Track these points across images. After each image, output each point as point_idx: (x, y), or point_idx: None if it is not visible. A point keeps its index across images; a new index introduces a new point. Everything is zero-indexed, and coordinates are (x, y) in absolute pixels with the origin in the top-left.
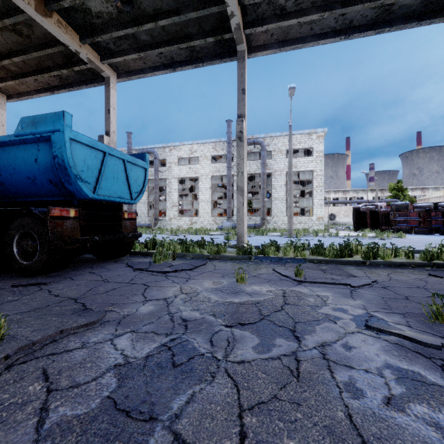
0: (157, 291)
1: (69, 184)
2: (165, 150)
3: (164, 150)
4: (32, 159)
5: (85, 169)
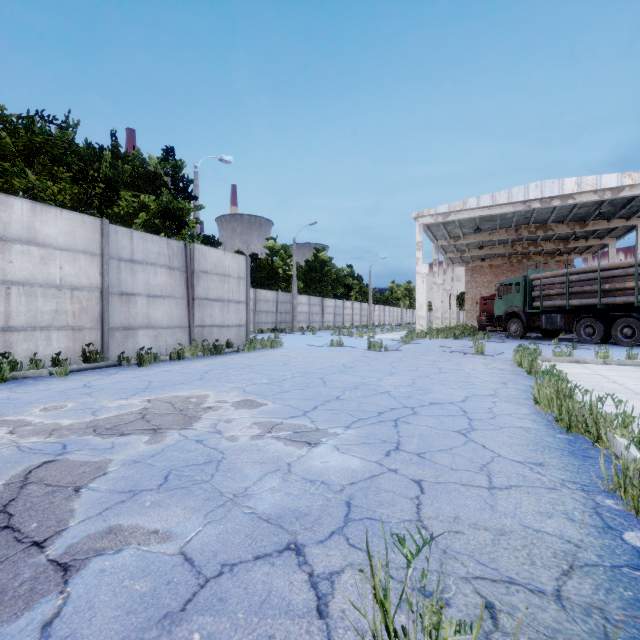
0: None
1: None
2: None
3: None
4: None
5: None
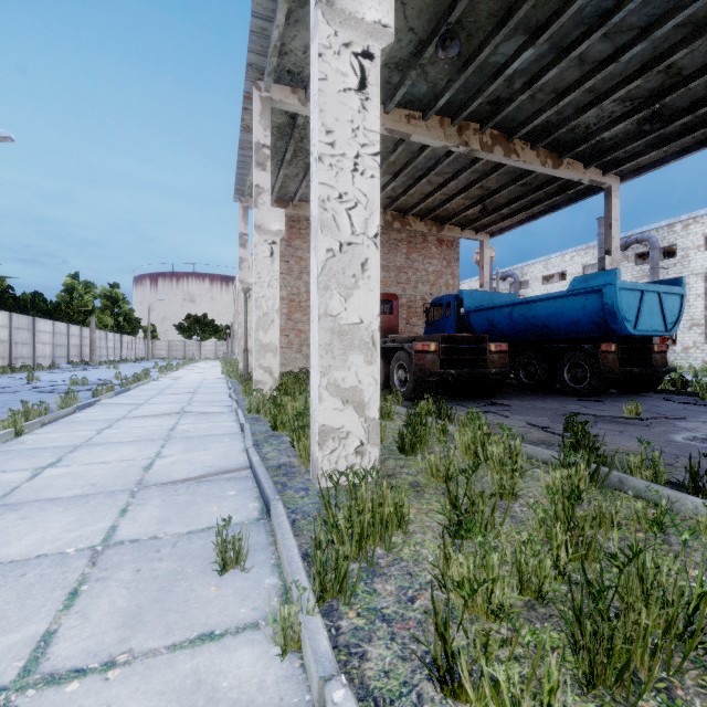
0: None
1: (614, 324)
2: (673, 229)
3: (669, 230)
4: (579, 307)
5: (627, 310)
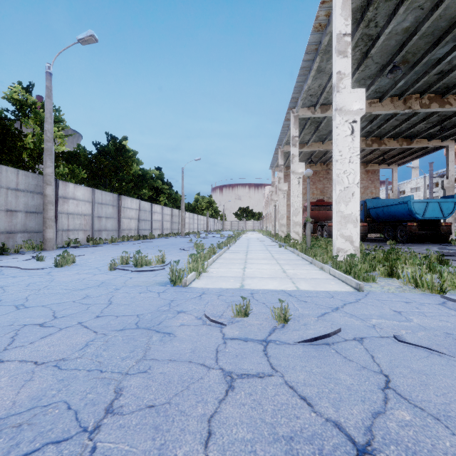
0: (434, 247)
1: (413, 215)
2: None
3: None
4: (402, 208)
5: (418, 210)
